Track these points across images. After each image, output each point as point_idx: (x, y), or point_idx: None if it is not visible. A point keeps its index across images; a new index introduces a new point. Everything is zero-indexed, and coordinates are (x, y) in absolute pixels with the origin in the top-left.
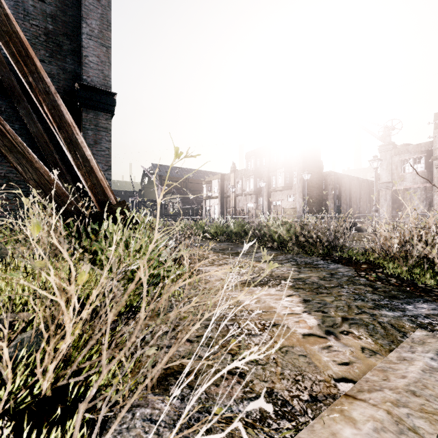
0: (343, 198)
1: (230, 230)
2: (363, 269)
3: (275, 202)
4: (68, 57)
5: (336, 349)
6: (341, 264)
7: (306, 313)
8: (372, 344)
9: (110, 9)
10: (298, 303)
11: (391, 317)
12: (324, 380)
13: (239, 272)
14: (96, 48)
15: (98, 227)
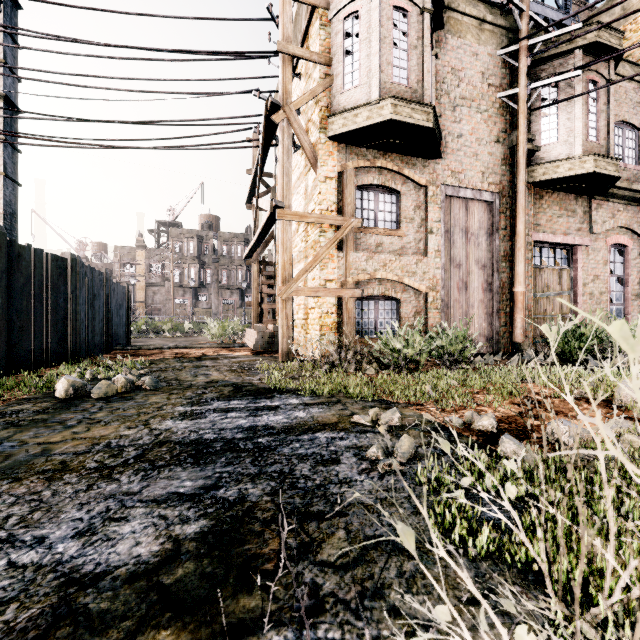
0: None
1: None
2: None
3: None
4: None
5: None
6: None
7: None
8: None
9: None
10: None
11: None
12: None
13: None
14: None
15: None
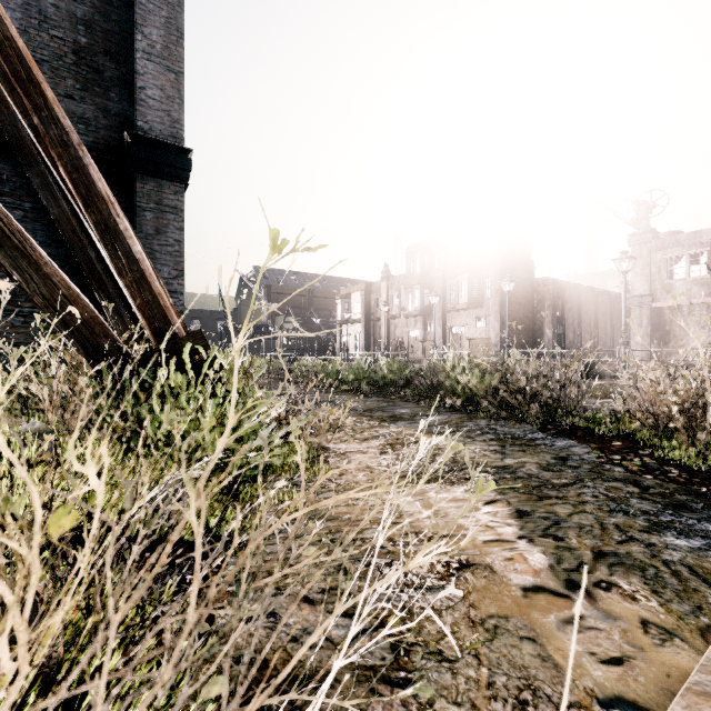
0: (569, 322)
1: (381, 376)
2: (616, 450)
3: (455, 328)
4: (113, 90)
5: (592, 624)
6: (574, 439)
7: (524, 539)
8: (661, 613)
9: (182, 9)
10: (507, 518)
11: (686, 551)
12: (577, 702)
13: (398, 453)
14: (158, 74)
15: (154, 377)
